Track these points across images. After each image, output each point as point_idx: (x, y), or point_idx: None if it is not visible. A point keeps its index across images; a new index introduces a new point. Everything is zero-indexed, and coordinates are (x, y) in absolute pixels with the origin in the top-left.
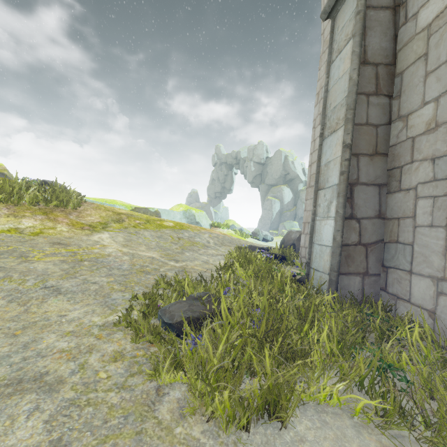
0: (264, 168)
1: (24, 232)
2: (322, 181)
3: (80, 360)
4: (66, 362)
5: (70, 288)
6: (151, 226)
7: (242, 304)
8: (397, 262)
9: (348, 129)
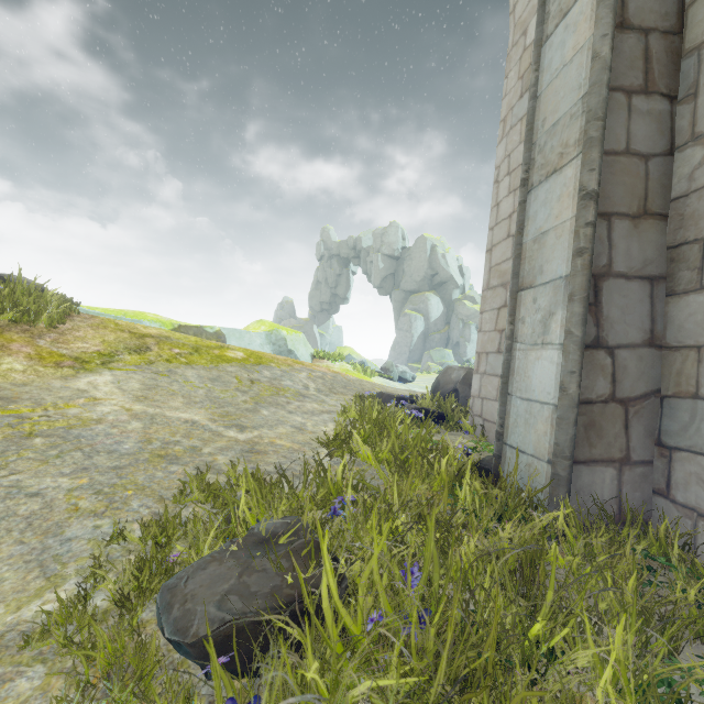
0: (399, 265)
1: None
2: (528, 272)
3: None
4: None
5: None
6: (201, 359)
7: (377, 569)
8: (698, 440)
9: (591, 160)
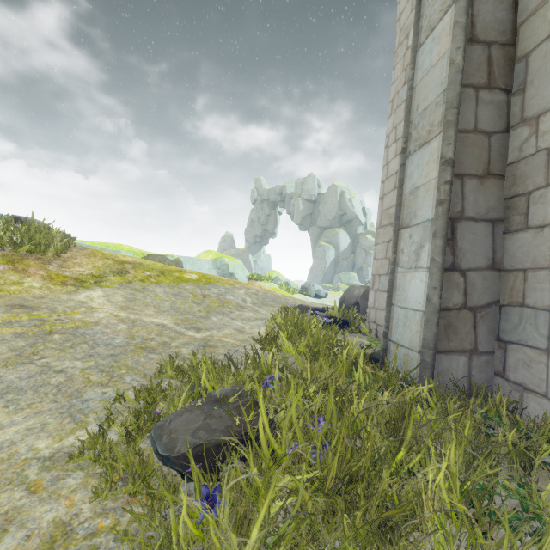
0: (315, 207)
1: None
2: (406, 216)
3: None
4: None
5: (16, 383)
6: (166, 280)
7: (295, 416)
8: (524, 336)
9: (449, 137)
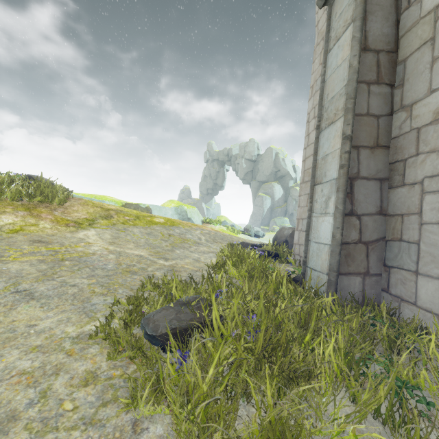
0: (255, 165)
1: (2, 230)
2: (319, 175)
3: (43, 386)
4: (24, 389)
5: (45, 292)
6: (140, 223)
7: (236, 312)
8: (401, 262)
9: (348, 119)
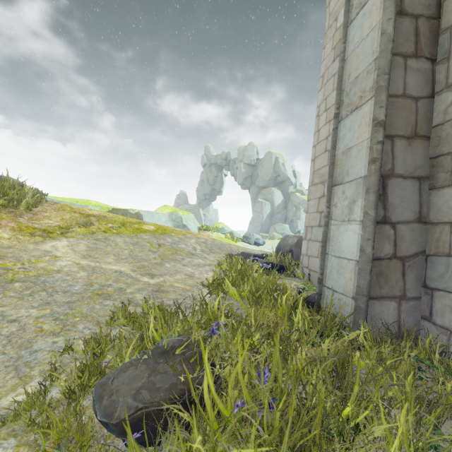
0: (254, 170)
1: None
2: (339, 174)
3: None
4: None
5: None
6: (126, 231)
7: (241, 372)
8: (450, 284)
9: (381, 101)
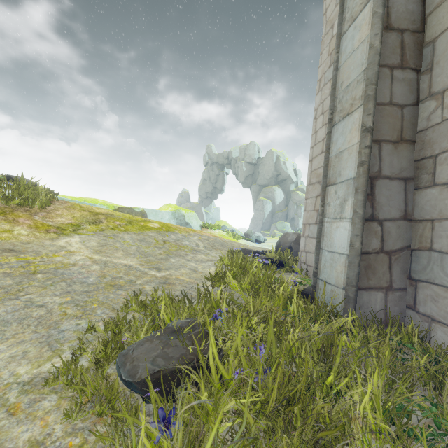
0: (256, 168)
1: None
2: (332, 175)
3: None
4: None
5: (3, 316)
6: (133, 228)
7: (240, 345)
8: (431, 275)
9: (368, 109)
